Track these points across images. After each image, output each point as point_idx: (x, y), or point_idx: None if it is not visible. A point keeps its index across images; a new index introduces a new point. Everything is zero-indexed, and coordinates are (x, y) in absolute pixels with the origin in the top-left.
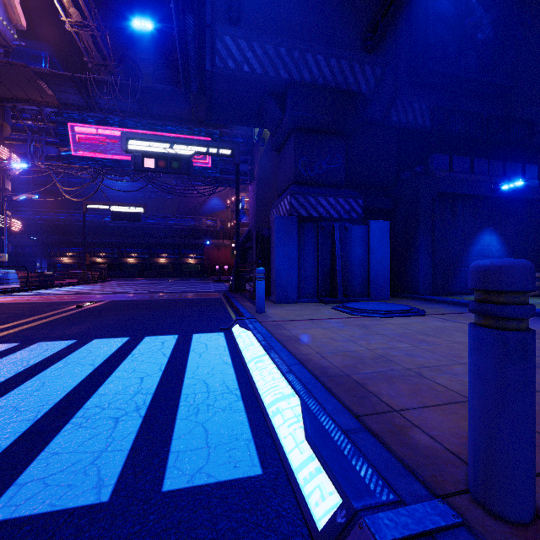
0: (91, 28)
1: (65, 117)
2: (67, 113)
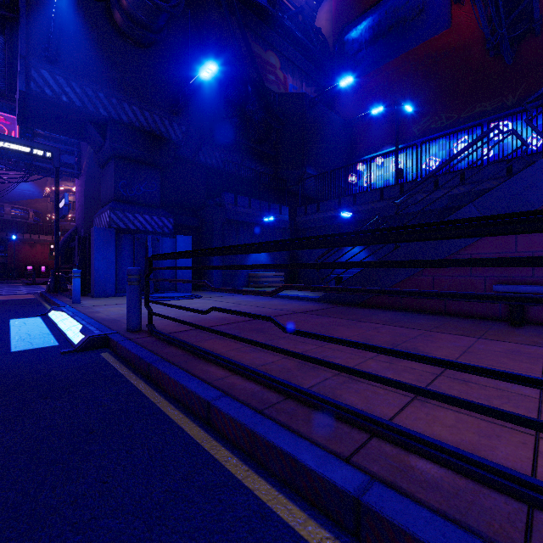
0: None
1: None
2: None
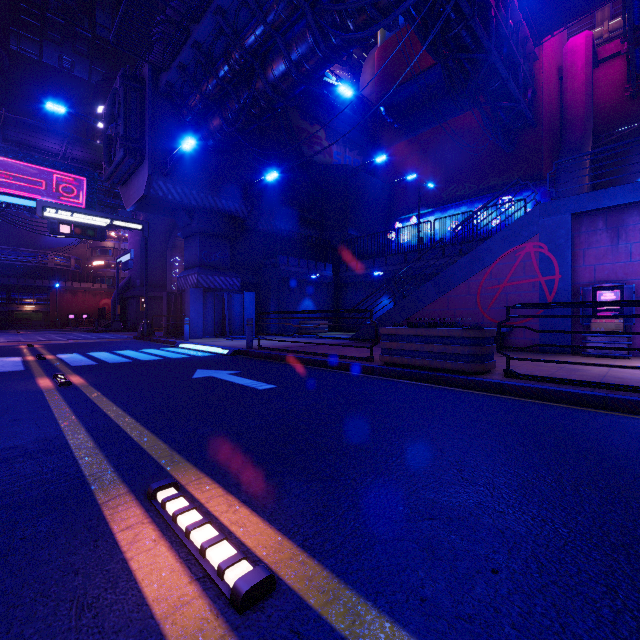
0: None
1: None
2: None
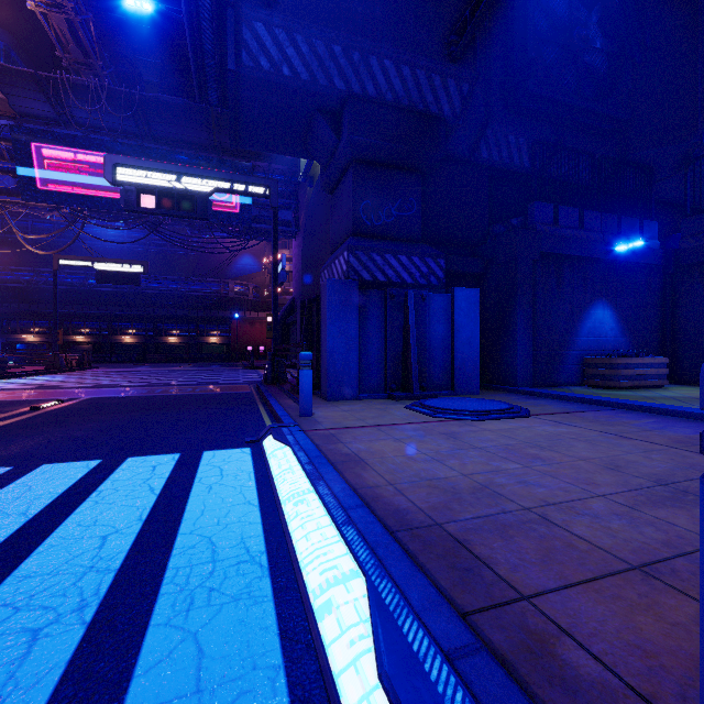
0: (66, 9)
1: (25, 134)
2: (29, 128)
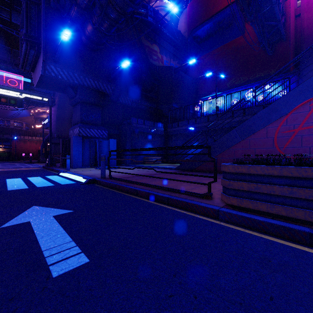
0: None
1: None
2: None
